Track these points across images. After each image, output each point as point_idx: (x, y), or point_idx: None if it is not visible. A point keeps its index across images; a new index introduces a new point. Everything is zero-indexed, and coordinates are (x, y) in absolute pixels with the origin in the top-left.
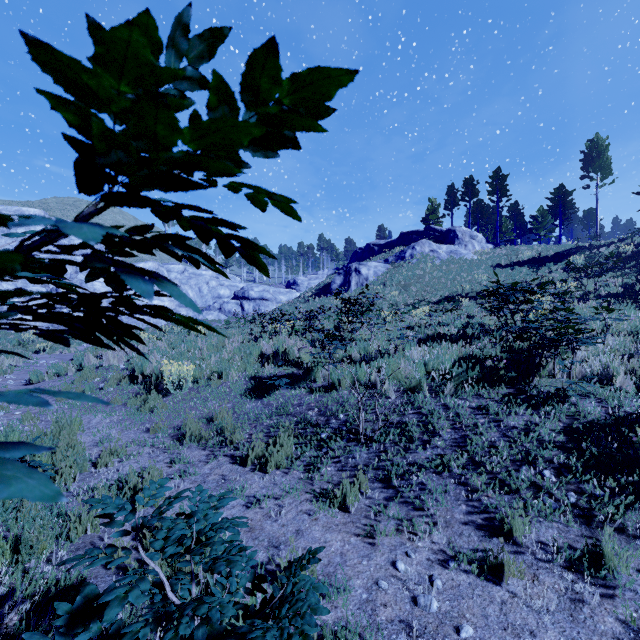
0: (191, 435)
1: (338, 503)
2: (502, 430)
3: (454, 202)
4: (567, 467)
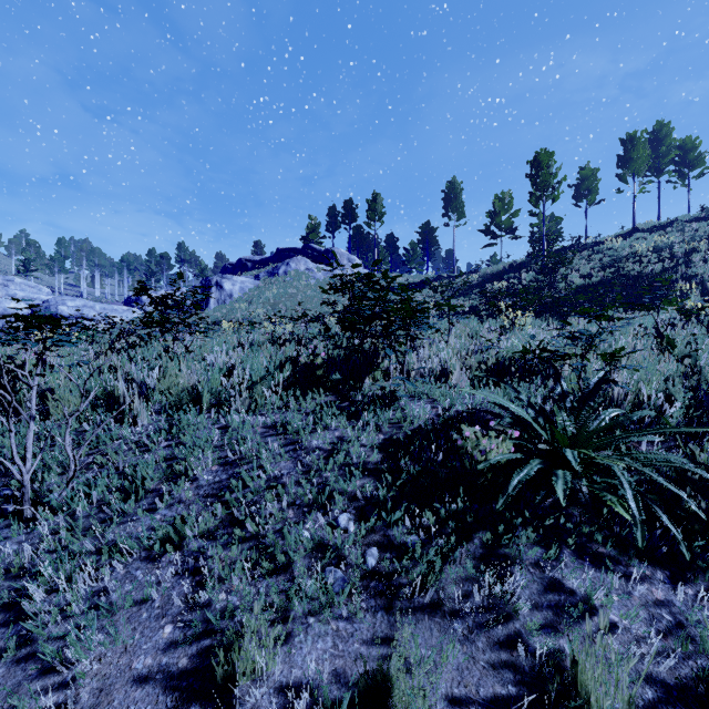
0: None
1: None
2: (299, 456)
3: (336, 225)
4: (376, 502)
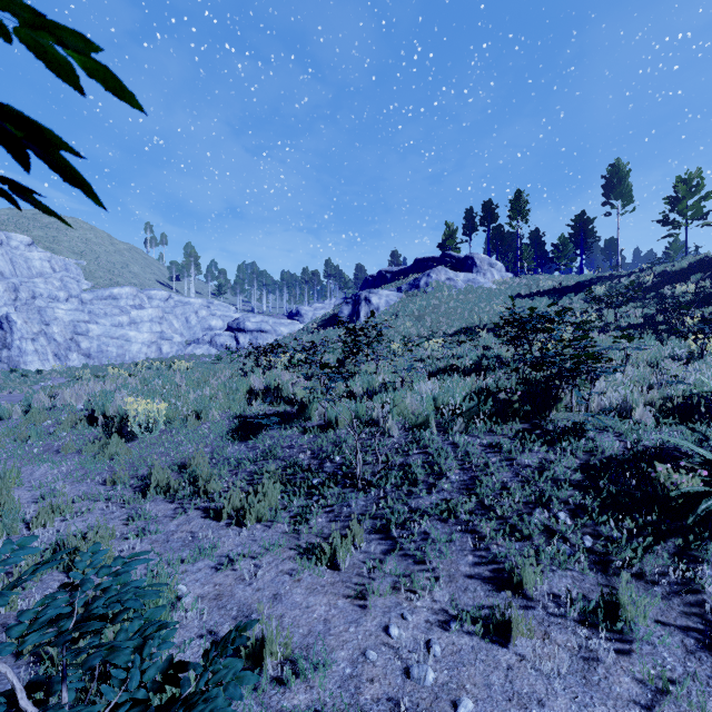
0: (157, 486)
1: (326, 560)
2: (515, 469)
3: (473, 227)
4: (583, 508)
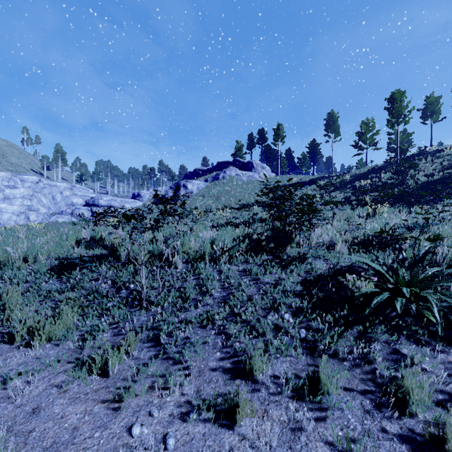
0: None
1: (98, 369)
2: (259, 286)
3: (253, 145)
4: (301, 309)
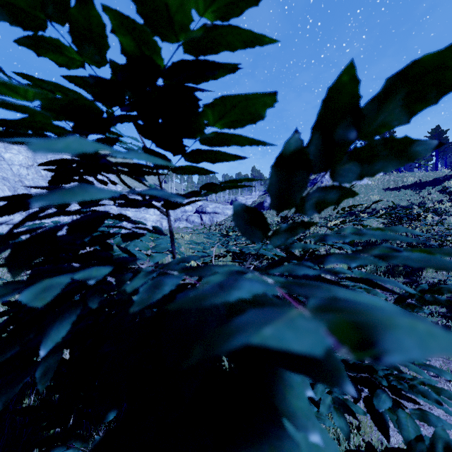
0: None
1: None
2: None
3: None
4: (447, 327)
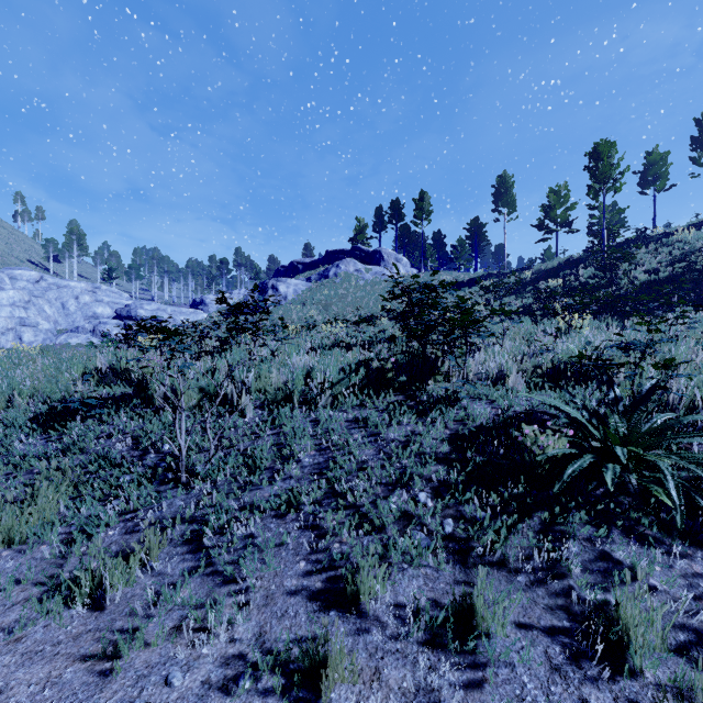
0: None
1: (85, 596)
2: (379, 445)
3: (382, 225)
4: (448, 485)
